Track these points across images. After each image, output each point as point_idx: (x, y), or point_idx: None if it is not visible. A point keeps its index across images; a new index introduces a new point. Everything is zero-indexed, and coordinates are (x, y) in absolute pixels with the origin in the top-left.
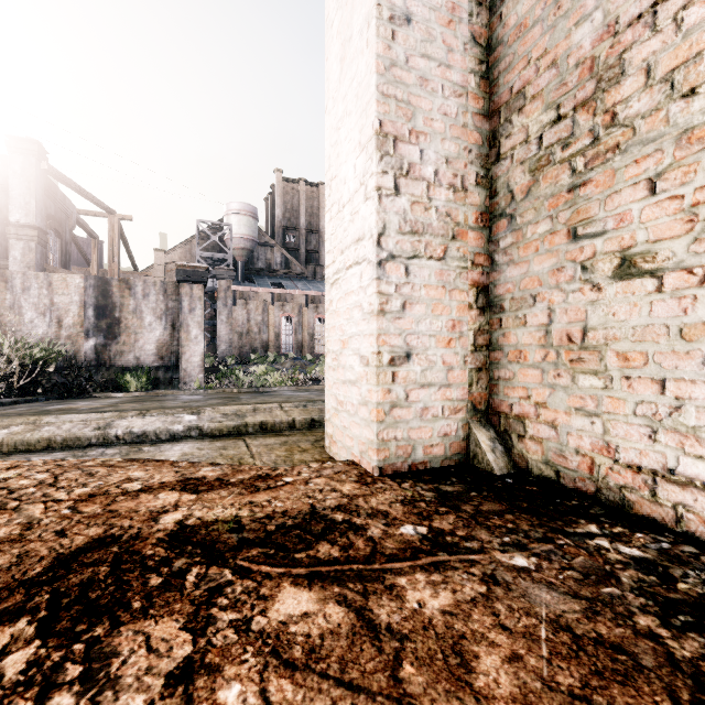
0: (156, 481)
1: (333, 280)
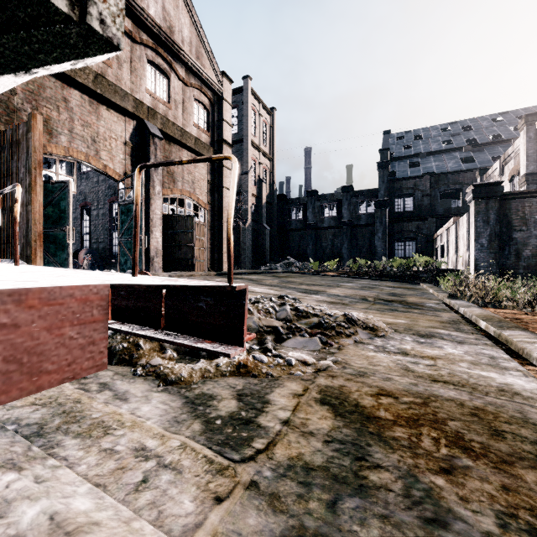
0: None
1: None
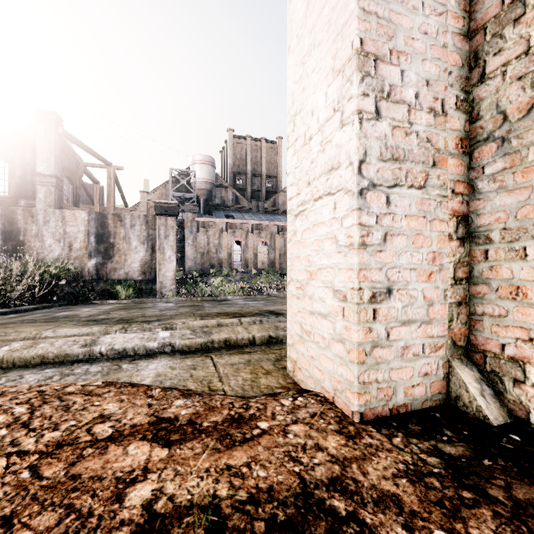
0: (128, 423)
1: (297, 211)
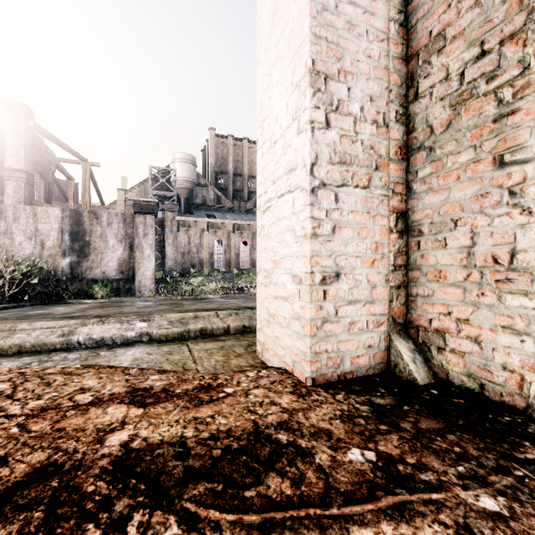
0: (107, 392)
1: (265, 208)
